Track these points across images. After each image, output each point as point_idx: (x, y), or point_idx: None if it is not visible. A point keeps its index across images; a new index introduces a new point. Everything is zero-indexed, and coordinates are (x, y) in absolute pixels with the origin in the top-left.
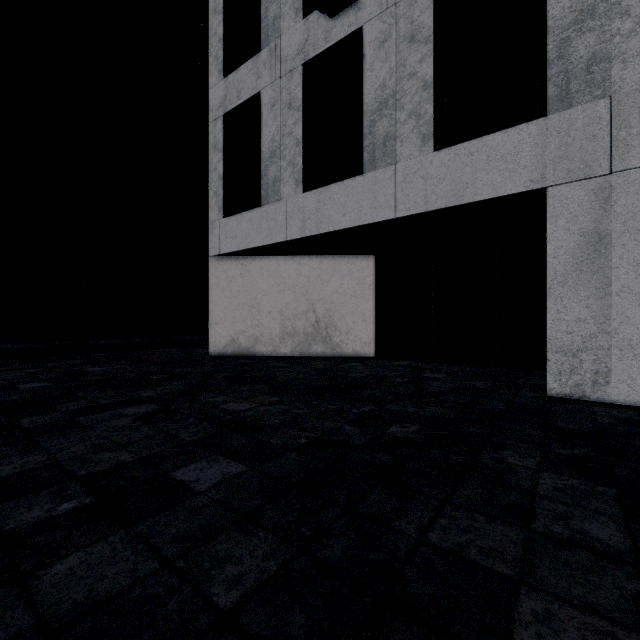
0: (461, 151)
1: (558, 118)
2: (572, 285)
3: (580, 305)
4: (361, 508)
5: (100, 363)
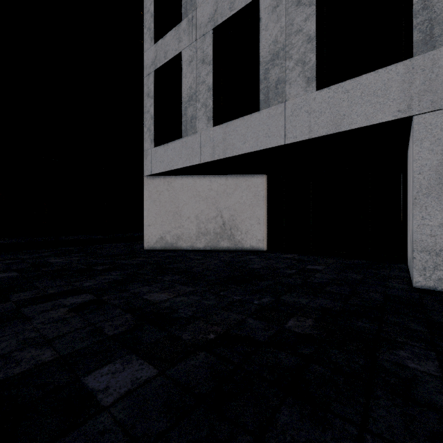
0: (339, 89)
1: (423, 58)
2: (435, 196)
3: (442, 213)
4: (273, 438)
5: (62, 255)
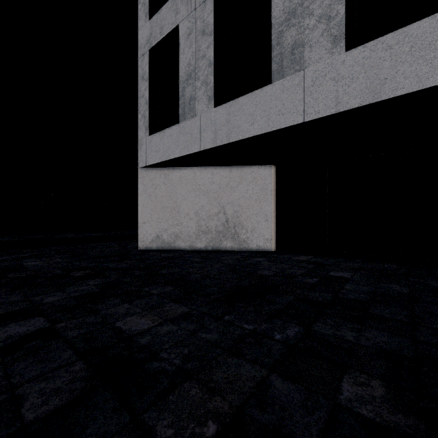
0: (378, 46)
1: None
2: None
3: None
4: None
5: (44, 256)
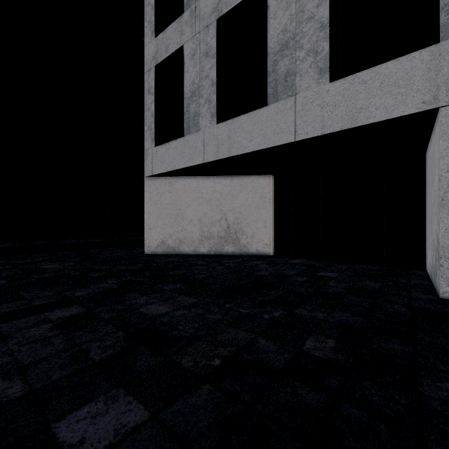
0: (355, 80)
1: None
2: None
3: None
4: None
5: (57, 260)
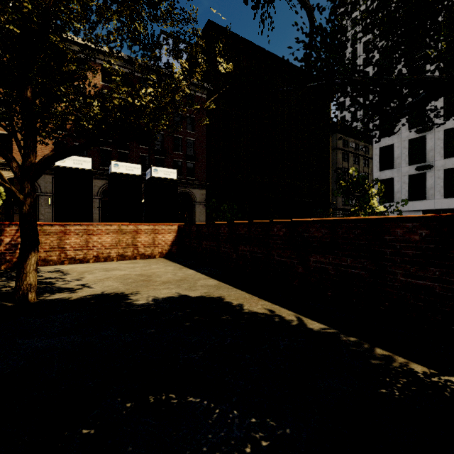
0: (449, 199)
1: None
2: None
3: None
4: None
5: None
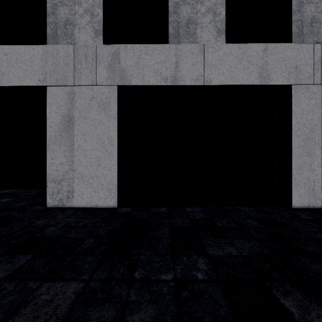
0: (0, 50)
1: (52, 48)
2: (58, 144)
3: (62, 155)
4: None
5: None
